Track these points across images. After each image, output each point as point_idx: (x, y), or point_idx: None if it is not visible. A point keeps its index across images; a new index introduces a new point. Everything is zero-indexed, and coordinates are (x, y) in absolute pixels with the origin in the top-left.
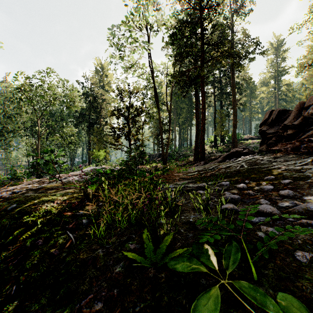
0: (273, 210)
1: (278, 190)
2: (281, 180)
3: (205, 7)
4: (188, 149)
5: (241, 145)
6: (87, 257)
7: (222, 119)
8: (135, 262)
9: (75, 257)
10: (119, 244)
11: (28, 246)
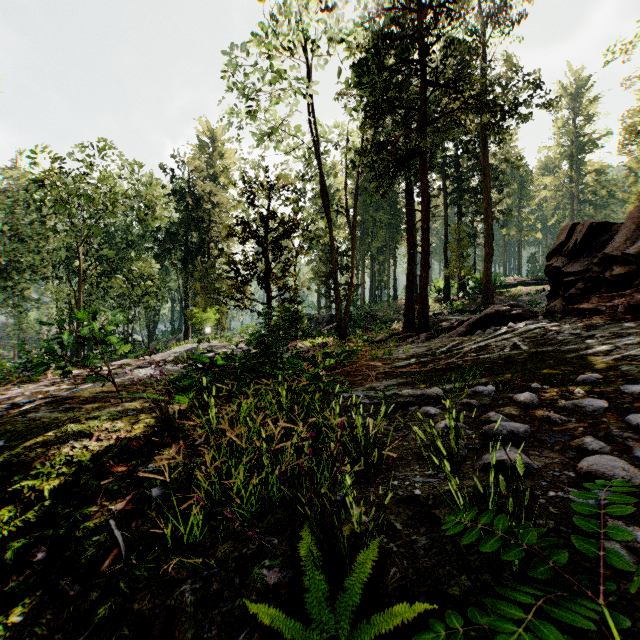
0: (631, 475)
1: (619, 410)
2: (621, 384)
3: (429, 5)
4: (390, 307)
5: (502, 299)
6: (151, 609)
7: (461, 244)
8: (278, 634)
9: (120, 606)
10: (237, 568)
11: (9, 565)
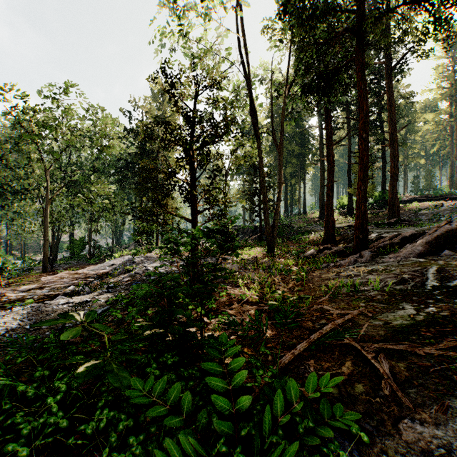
0: None
1: None
2: None
3: None
4: (302, 219)
5: (403, 212)
6: None
7: None
8: None
9: None
10: None
11: None
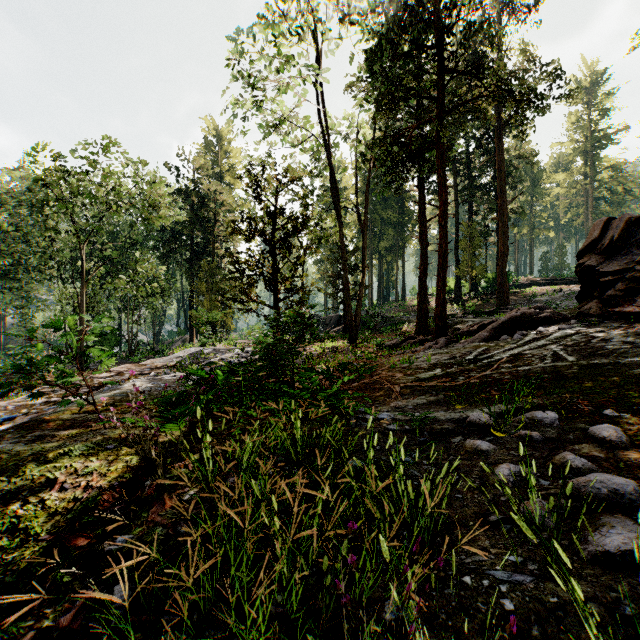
0: None
1: None
2: None
3: None
4: (399, 307)
5: (517, 299)
6: None
7: (473, 242)
8: None
9: None
10: None
11: None
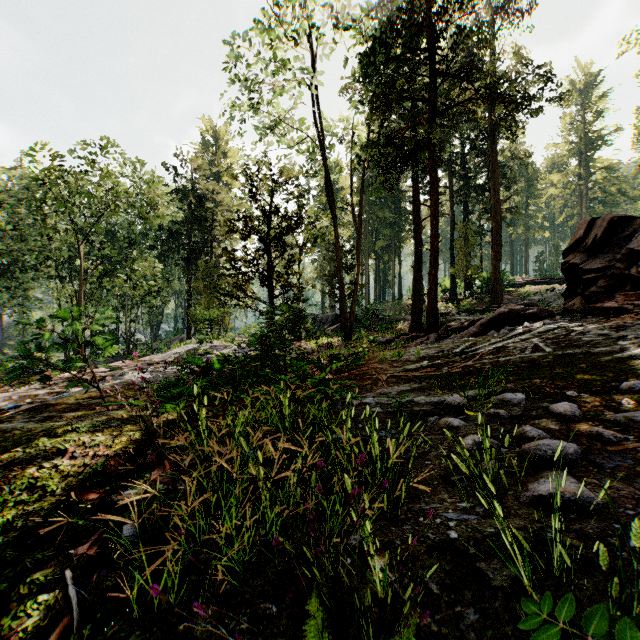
0: None
1: None
2: None
3: None
4: (395, 306)
5: (511, 298)
6: None
7: (468, 242)
8: None
9: None
10: None
11: None
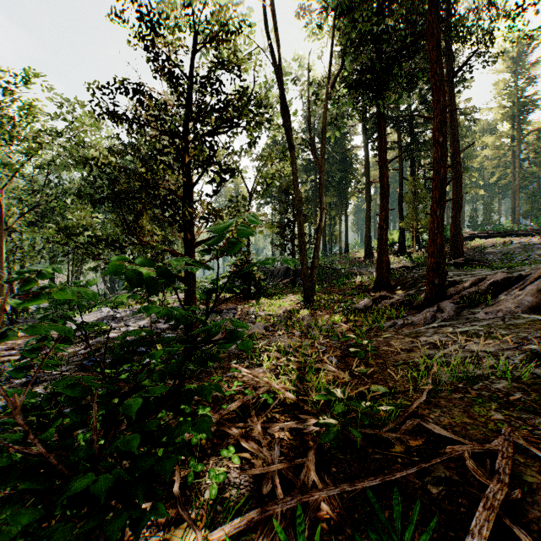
0: None
1: None
2: None
3: None
4: (343, 259)
5: (465, 251)
6: None
7: (418, 195)
8: None
9: None
10: None
11: None
